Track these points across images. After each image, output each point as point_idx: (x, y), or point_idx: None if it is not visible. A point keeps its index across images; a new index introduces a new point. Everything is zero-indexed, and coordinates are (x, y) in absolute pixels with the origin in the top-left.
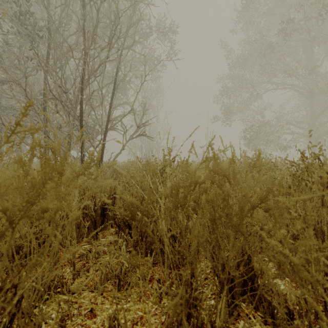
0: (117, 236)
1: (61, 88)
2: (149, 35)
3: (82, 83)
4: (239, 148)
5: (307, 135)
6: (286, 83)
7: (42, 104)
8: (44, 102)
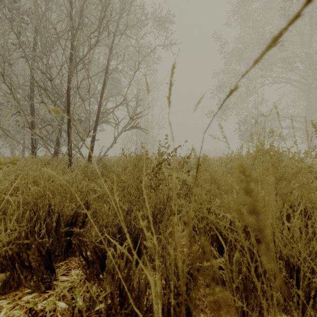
0: (88, 270)
1: (45, 75)
2: (144, 27)
3: (69, 70)
4: (306, 130)
5: (304, 129)
6: (282, 77)
7: (28, 94)
8: (31, 92)
